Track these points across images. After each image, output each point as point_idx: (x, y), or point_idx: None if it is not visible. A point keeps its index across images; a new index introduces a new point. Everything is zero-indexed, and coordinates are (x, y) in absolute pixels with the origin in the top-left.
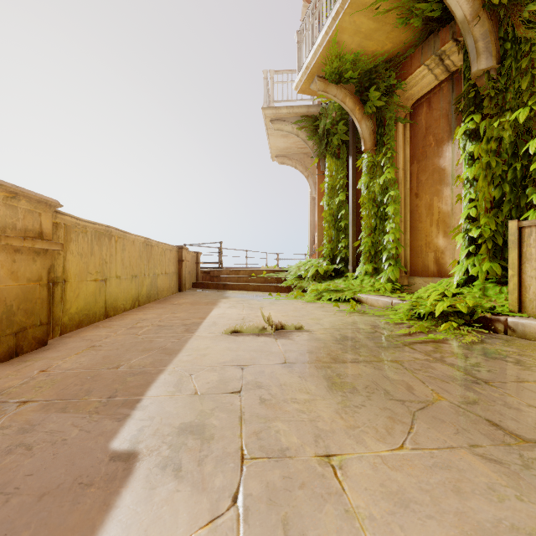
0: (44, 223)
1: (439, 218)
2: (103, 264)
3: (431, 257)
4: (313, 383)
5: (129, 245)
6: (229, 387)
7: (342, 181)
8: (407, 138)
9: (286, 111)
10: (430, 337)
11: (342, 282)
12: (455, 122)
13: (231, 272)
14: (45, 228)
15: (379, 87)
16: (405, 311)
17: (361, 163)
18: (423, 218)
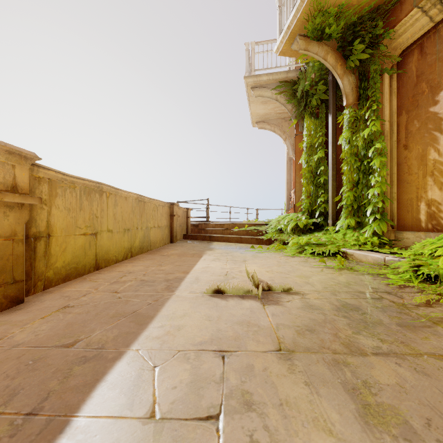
0: (19, 176)
1: (434, 169)
2: (93, 218)
3: (424, 211)
4: (332, 404)
5: (121, 201)
6: (202, 401)
7: (320, 139)
8: (394, 89)
9: (266, 78)
10: None
11: (323, 236)
12: None
13: (216, 225)
14: (21, 181)
15: (364, 39)
16: (408, 271)
17: (340, 121)
18: (413, 170)
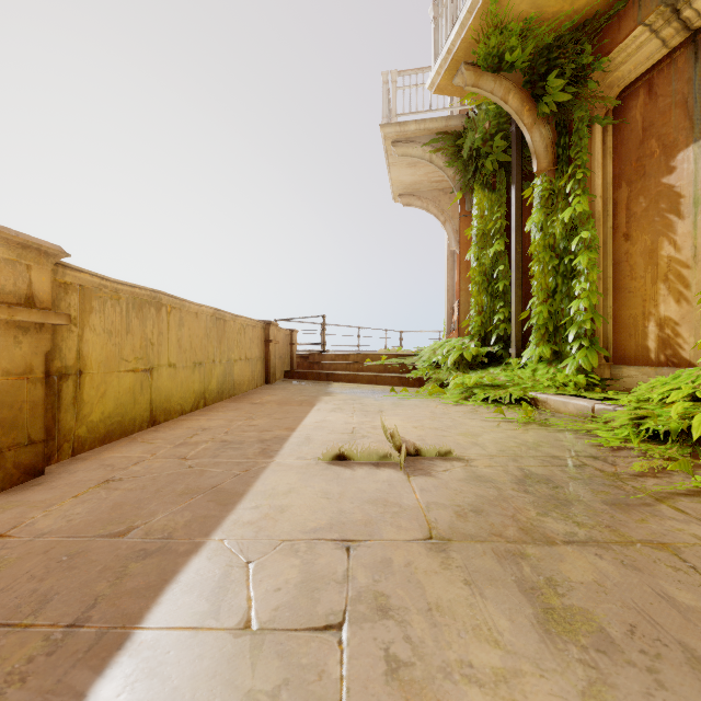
0: (37, 281)
1: (669, 270)
2: (147, 346)
3: (654, 334)
4: (501, 609)
5: (189, 319)
6: (318, 607)
7: (499, 223)
8: (609, 148)
9: (414, 128)
10: (700, 484)
11: (502, 373)
12: (700, 112)
13: (337, 357)
14: (39, 289)
15: (564, 71)
16: (626, 426)
17: (529, 195)
18: (638, 272)
